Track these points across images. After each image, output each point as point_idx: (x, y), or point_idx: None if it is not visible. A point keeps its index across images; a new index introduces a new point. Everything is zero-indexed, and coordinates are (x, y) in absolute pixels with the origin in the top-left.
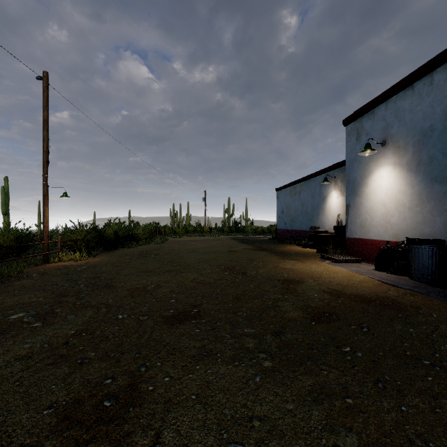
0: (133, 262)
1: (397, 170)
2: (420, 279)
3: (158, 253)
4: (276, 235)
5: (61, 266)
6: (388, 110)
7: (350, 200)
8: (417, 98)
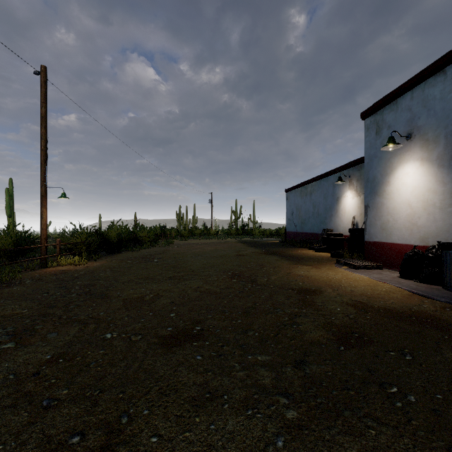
0: (133, 268)
1: (426, 166)
2: None
3: (162, 257)
4: (285, 237)
5: (59, 271)
6: (414, 99)
7: (370, 200)
8: (450, 84)
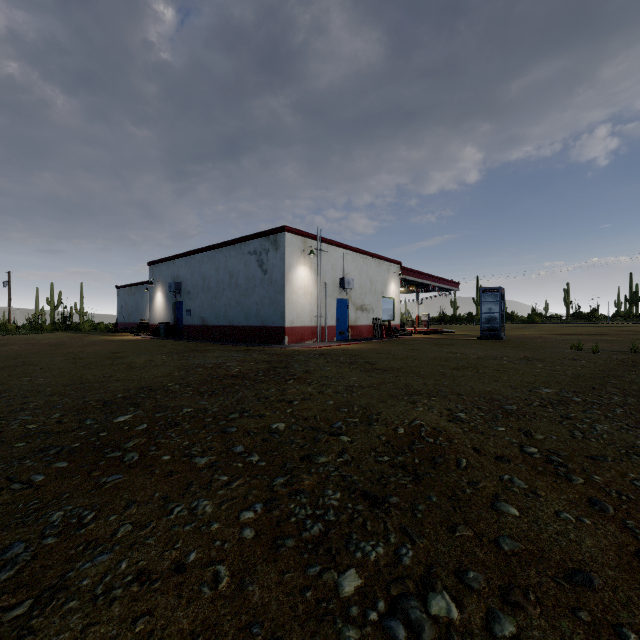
0: None
1: (162, 295)
2: (161, 336)
3: None
4: (116, 328)
5: None
6: (160, 268)
7: (150, 305)
8: (166, 268)
